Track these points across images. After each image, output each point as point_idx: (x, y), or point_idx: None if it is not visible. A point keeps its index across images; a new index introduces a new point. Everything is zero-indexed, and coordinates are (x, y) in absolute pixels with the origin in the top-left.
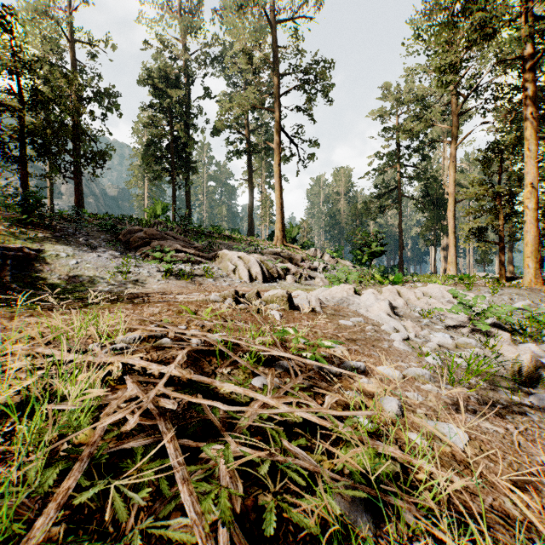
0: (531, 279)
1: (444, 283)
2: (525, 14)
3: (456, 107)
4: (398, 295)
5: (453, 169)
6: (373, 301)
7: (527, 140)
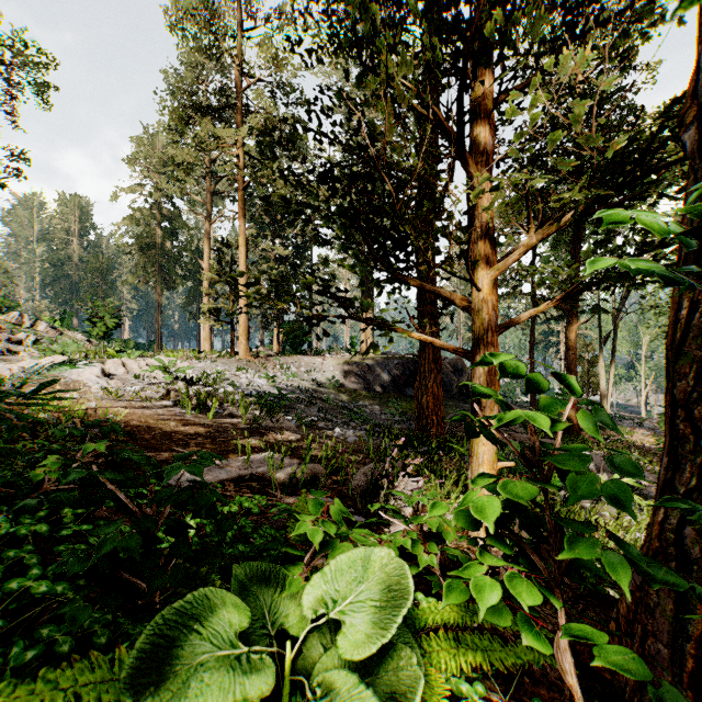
0: (244, 353)
1: (184, 357)
2: (237, 152)
3: (211, 185)
4: (121, 366)
5: (208, 246)
6: (86, 368)
7: (242, 245)
